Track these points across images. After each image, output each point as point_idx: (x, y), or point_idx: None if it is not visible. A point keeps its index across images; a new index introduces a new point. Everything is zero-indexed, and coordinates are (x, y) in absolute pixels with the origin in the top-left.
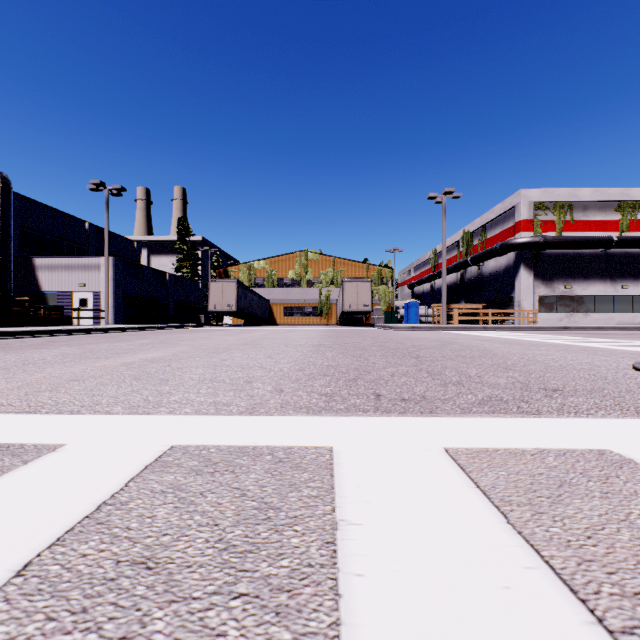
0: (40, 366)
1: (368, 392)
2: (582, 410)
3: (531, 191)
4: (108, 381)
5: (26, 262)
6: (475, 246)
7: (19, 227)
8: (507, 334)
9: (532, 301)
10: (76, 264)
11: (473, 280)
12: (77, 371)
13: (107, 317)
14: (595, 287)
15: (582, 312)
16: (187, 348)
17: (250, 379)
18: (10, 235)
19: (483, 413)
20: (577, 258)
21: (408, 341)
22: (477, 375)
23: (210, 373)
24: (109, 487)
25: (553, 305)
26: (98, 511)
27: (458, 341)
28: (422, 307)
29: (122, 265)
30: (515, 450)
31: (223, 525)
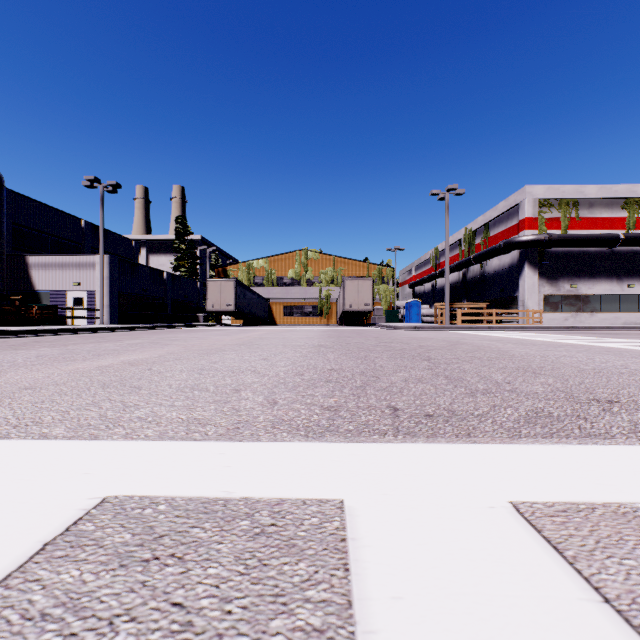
0: (2, 370)
1: (381, 404)
2: None
3: (536, 188)
4: (69, 389)
5: (19, 260)
6: (478, 244)
7: (12, 224)
8: (515, 334)
9: (537, 300)
10: (70, 262)
11: (476, 279)
12: (41, 376)
13: (102, 316)
14: (601, 286)
15: (588, 311)
16: (177, 349)
17: (239, 386)
18: (2, 232)
19: (538, 437)
20: (583, 256)
21: (414, 341)
22: (505, 381)
23: (194, 379)
24: None
25: (558, 304)
26: None
27: (467, 341)
28: (423, 307)
29: (118, 263)
30: (620, 507)
31: None
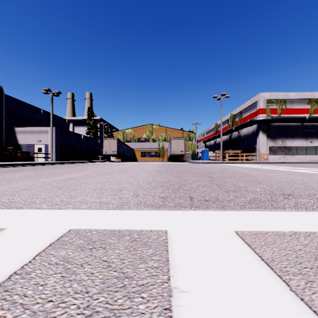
0: (10, 181)
1: (186, 196)
2: (308, 206)
3: (265, 94)
4: (44, 190)
5: (11, 129)
6: (236, 121)
7: (7, 112)
8: (254, 165)
9: (265, 149)
10: (36, 130)
11: (235, 138)
12: (29, 184)
13: (52, 157)
14: (297, 142)
15: (290, 154)
16: (90, 172)
17: (121, 188)
18: (3, 116)
19: (252, 208)
20: (288, 127)
21: (204, 169)
22: (244, 186)
23: (100, 185)
24: (22, 260)
25: (276, 151)
26: (8, 280)
27: (230, 169)
28: (210, 152)
29: (59, 131)
30: (278, 232)
31: (92, 292)
